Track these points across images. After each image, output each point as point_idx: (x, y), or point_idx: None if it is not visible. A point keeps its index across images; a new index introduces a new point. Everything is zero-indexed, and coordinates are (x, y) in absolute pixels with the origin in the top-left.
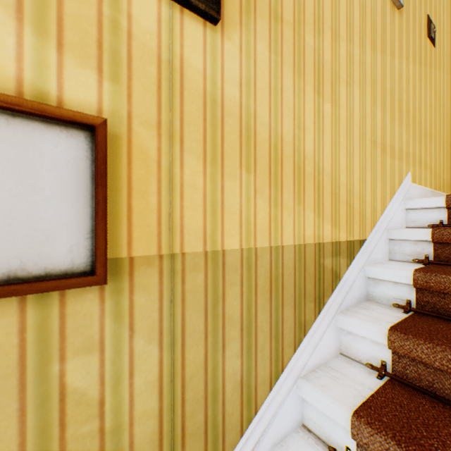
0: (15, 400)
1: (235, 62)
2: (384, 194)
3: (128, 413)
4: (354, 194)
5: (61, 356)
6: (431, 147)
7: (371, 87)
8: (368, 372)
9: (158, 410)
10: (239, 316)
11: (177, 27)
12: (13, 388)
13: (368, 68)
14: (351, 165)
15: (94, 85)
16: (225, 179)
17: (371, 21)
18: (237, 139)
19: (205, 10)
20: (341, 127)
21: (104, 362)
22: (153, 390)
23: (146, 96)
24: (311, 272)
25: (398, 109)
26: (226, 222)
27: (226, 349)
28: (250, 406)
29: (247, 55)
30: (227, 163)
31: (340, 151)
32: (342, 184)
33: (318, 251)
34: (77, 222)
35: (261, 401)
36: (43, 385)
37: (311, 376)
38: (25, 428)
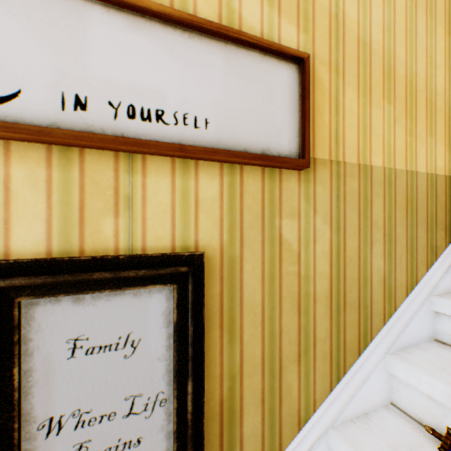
0: (259, 234)
1: (379, 11)
2: None
3: (312, 269)
4: None
5: (279, 215)
6: None
7: None
8: None
9: (329, 276)
10: (382, 224)
11: None
12: (259, 227)
13: None
14: None
15: (294, 36)
16: (372, 108)
17: None
18: (380, 75)
19: None
20: None
21: (300, 228)
22: (326, 260)
23: (322, 43)
24: (442, 202)
25: None
26: (372, 143)
27: (372, 247)
28: (390, 303)
29: (388, 4)
30: (373, 95)
31: None
32: None
33: (448, 184)
34: (292, 125)
35: (398, 303)
36: (271, 231)
37: (444, 296)
38: (263, 254)
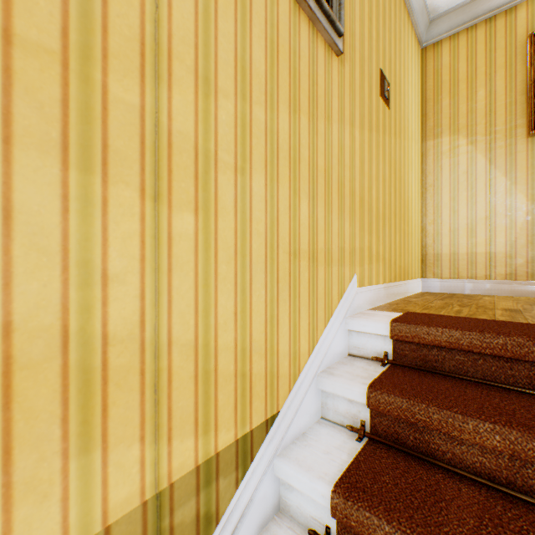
0: None
1: None
2: (315, 323)
3: None
4: (255, 351)
5: None
6: (385, 232)
7: (290, 169)
8: None
9: None
10: None
11: None
12: None
13: (285, 140)
14: (249, 306)
15: None
16: None
17: (291, 67)
18: None
19: None
20: (223, 248)
21: None
22: None
23: None
24: None
25: (338, 194)
26: None
27: None
28: None
29: None
30: None
31: (219, 292)
32: (224, 348)
33: (155, 511)
34: None
35: None
36: None
37: None
38: None
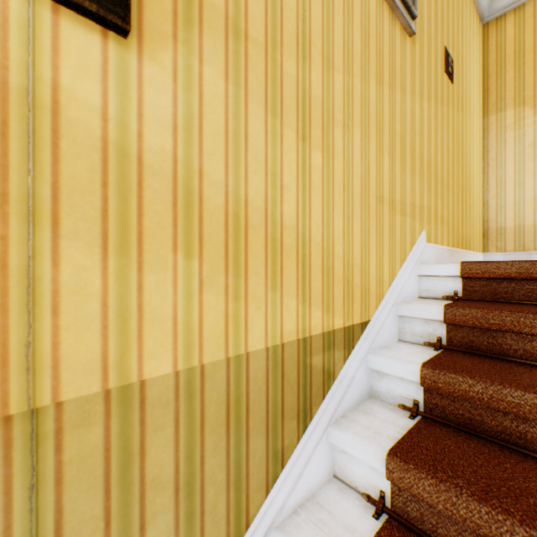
0: None
1: (165, 94)
2: (393, 261)
3: None
4: (355, 266)
5: None
6: (449, 199)
7: (376, 130)
8: (365, 507)
9: None
10: (173, 472)
11: (46, 34)
12: None
13: (373, 107)
14: (351, 230)
15: None
16: (147, 271)
17: (377, 48)
18: (169, 210)
19: (99, 12)
20: (336, 182)
21: None
22: None
23: None
24: (293, 378)
25: (410, 156)
26: (148, 336)
27: (148, 529)
28: None
29: (187, 85)
30: (149, 248)
31: (334, 213)
32: (337, 256)
33: (303, 349)
34: None
35: None
36: None
37: (290, 524)
38: None
